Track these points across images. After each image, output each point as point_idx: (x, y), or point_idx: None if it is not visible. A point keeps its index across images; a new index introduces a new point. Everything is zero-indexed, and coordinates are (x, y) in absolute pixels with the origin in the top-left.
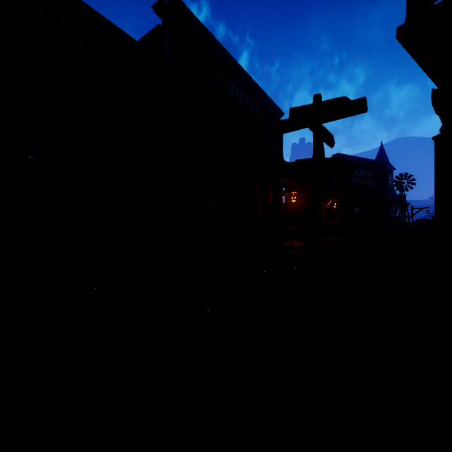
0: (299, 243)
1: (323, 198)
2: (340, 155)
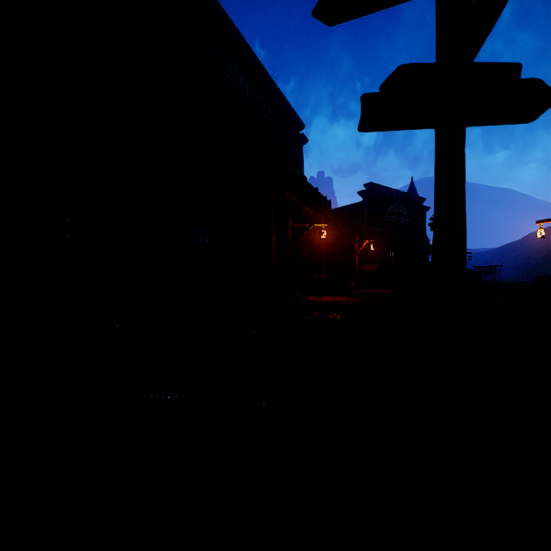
0: (331, 298)
1: (356, 237)
2: (373, 184)
